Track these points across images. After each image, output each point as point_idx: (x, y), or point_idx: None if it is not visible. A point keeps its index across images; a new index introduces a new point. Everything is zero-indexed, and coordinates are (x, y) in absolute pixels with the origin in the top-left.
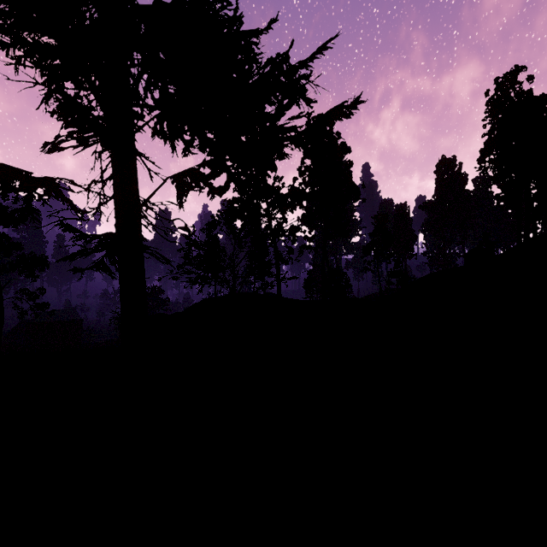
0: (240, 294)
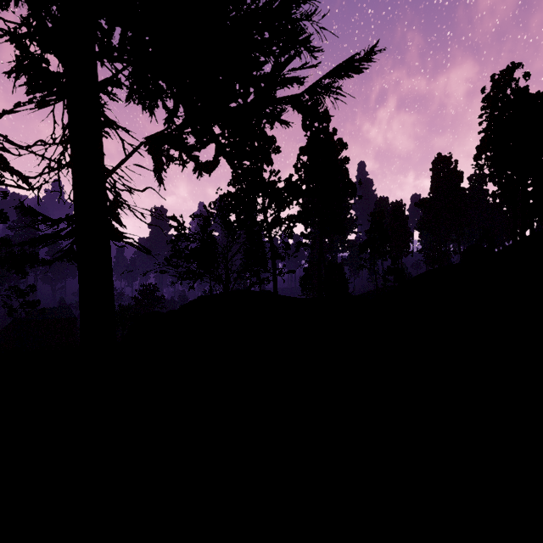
0: (236, 291)
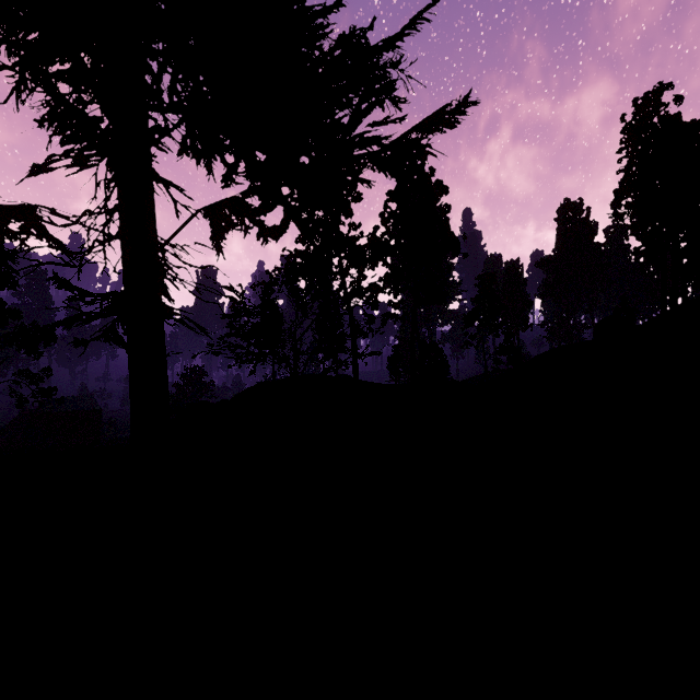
0: (305, 376)
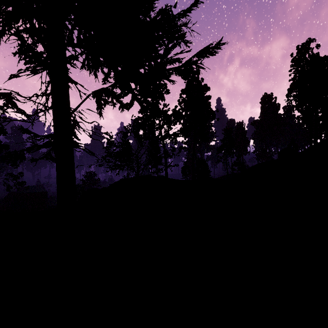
0: (143, 176)
